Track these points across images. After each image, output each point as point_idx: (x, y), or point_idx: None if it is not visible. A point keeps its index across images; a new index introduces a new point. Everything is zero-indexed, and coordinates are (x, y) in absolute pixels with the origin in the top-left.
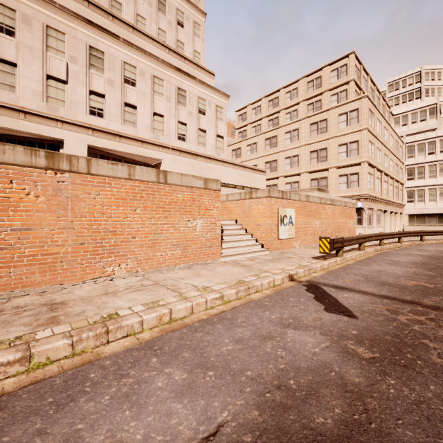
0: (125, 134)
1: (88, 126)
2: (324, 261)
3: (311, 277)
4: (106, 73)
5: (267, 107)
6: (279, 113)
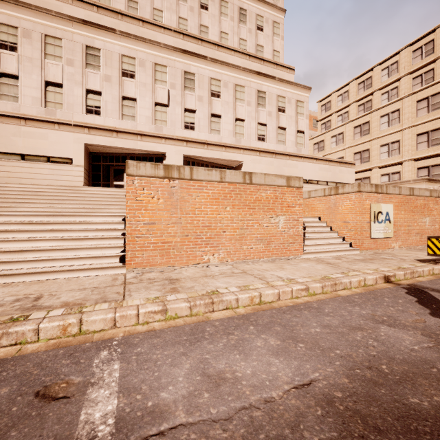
0: (212, 142)
1: (183, 139)
2: (435, 265)
3: (414, 281)
4: (196, 91)
5: (356, 91)
6: (373, 95)
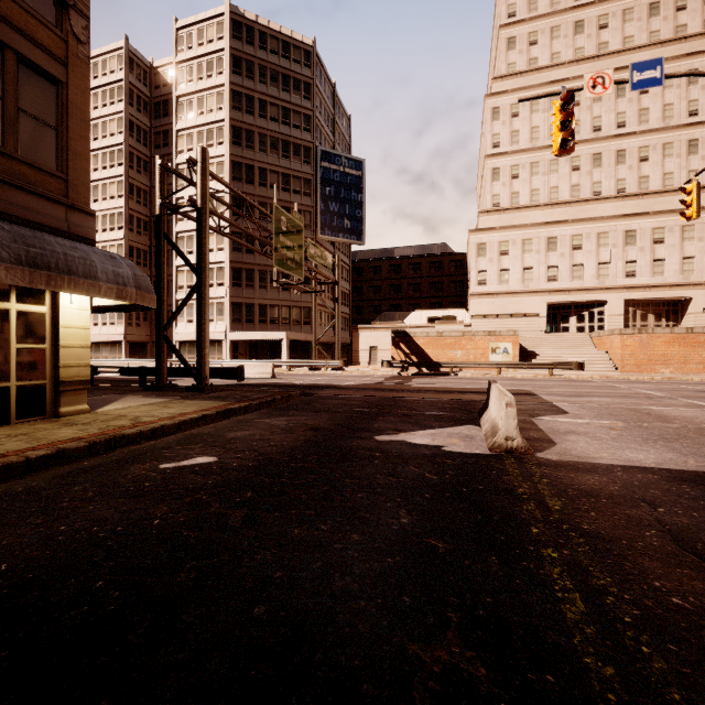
0: (654, 284)
1: (624, 286)
2: None
3: None
4: (637, 244)
5: None
6: None
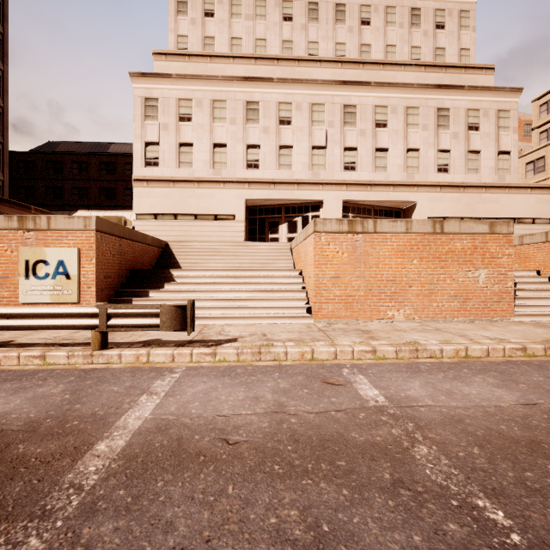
0: (376, 182)
1: (343, 182)
2: None
3: None
4: (358, 125)
5: None
6: None
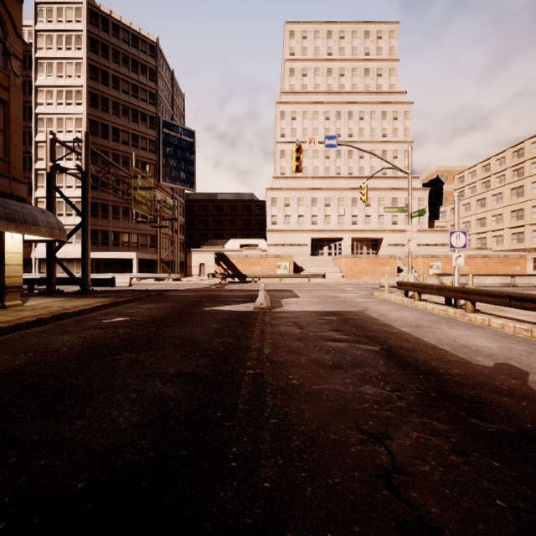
0: (366, 229)
1: (351, 230)
2: None
3: None
4: (358, 206)
5: (480, 172)
6: (490, 177)
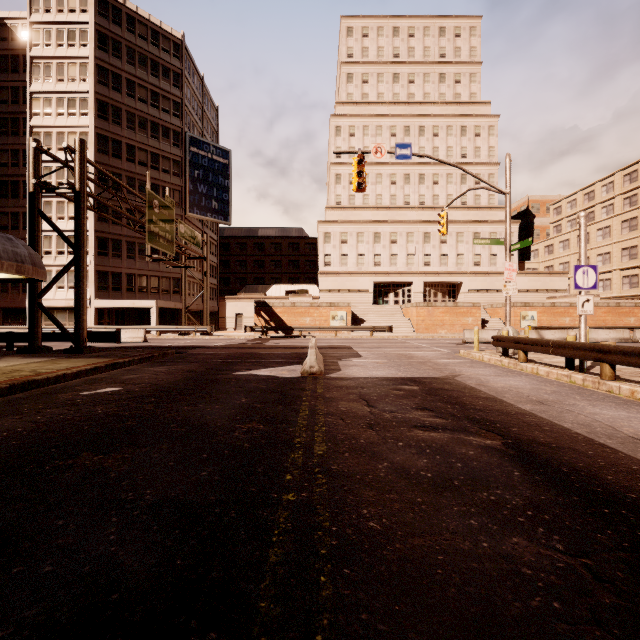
0: (441, 272)
1: (423, 272)
2: None
3: None
4: (431, 243)
5: (582, 201)
6: (595, 207)
